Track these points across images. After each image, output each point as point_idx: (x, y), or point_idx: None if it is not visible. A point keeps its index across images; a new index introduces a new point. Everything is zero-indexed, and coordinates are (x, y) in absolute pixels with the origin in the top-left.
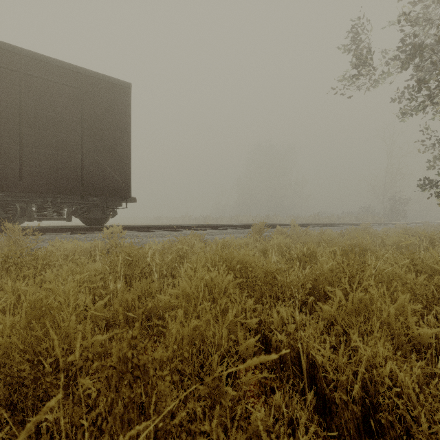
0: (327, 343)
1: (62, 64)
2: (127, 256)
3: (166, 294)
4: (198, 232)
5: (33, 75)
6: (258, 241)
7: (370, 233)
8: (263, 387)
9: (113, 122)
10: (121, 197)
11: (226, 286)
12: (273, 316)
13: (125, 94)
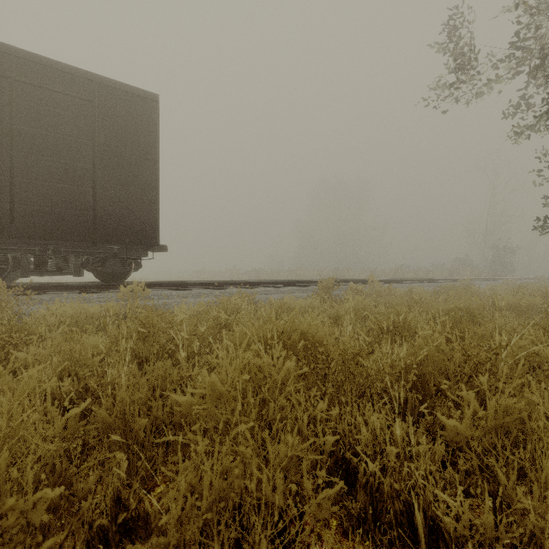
0: (459, 489)
1: (67, 68)
2: (142, 326)
3: (195, 383)
4: (247, 290)
5: (28, 82)
6: (327, 303)
7: (474, 292)
8: None
9: (136, 145)
10: (146, 245)
11: (283, 378)
12: (357, 427)
13: (151, 109)
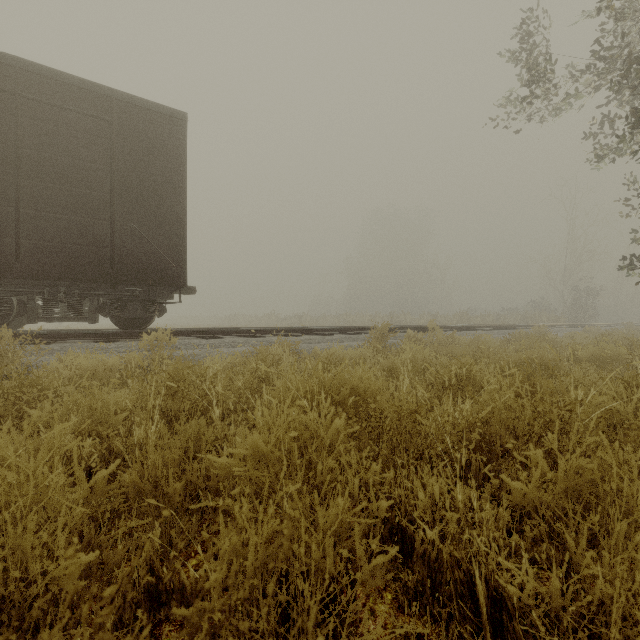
0: (524, 557)
1: (81, 82)
2: (171, 379)
3: (231, 445)
4: (289, 338)
5: (36, 99)
6: (381, 353)
7: (551, 340)
8: (402, 638)
9: (160, 171)
10: (171, 286)
11: (332, 438)
12: (414, 492)
13: (178, 129)
